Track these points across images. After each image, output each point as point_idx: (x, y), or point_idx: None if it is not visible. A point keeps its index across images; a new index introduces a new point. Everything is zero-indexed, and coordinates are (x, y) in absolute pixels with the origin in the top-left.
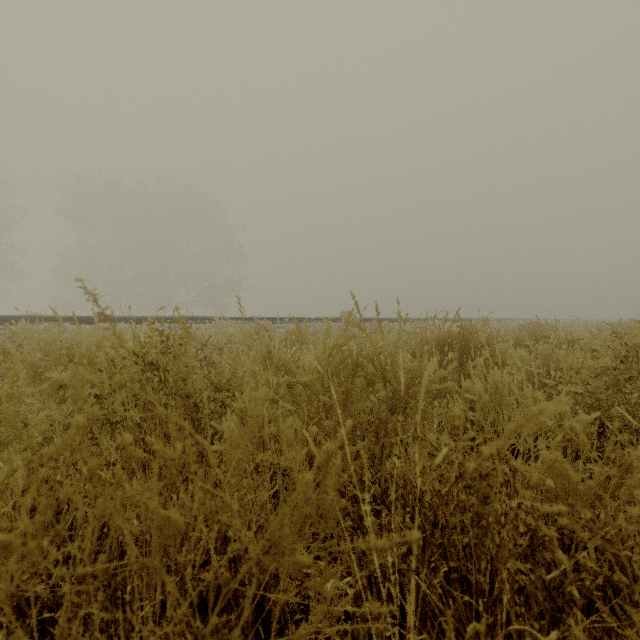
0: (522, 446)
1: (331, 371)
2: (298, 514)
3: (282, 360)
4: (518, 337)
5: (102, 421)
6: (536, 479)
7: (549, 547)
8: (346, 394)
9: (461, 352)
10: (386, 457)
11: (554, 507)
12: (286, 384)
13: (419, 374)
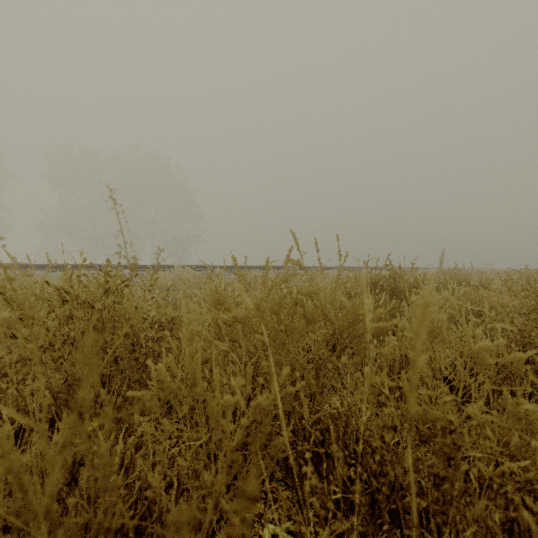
0: (461, 384)
1: (270, 309)
2: (214, 501)
3: (220, 298)
4: (438, 281)
5: (21, 363)
6: (517, 439)
7: (536, 526)
8: (285, 333)
9: (391, 293)
10: (326, 396)
11: (521, 463)
12: (224, 323)
13: (359, 312)
